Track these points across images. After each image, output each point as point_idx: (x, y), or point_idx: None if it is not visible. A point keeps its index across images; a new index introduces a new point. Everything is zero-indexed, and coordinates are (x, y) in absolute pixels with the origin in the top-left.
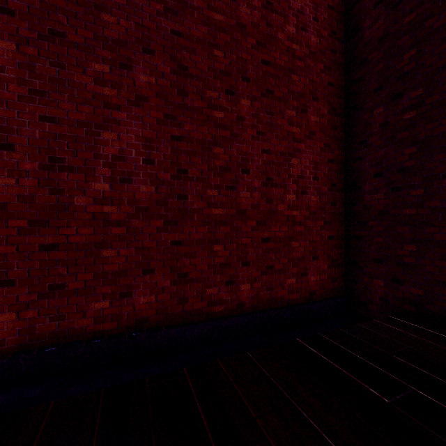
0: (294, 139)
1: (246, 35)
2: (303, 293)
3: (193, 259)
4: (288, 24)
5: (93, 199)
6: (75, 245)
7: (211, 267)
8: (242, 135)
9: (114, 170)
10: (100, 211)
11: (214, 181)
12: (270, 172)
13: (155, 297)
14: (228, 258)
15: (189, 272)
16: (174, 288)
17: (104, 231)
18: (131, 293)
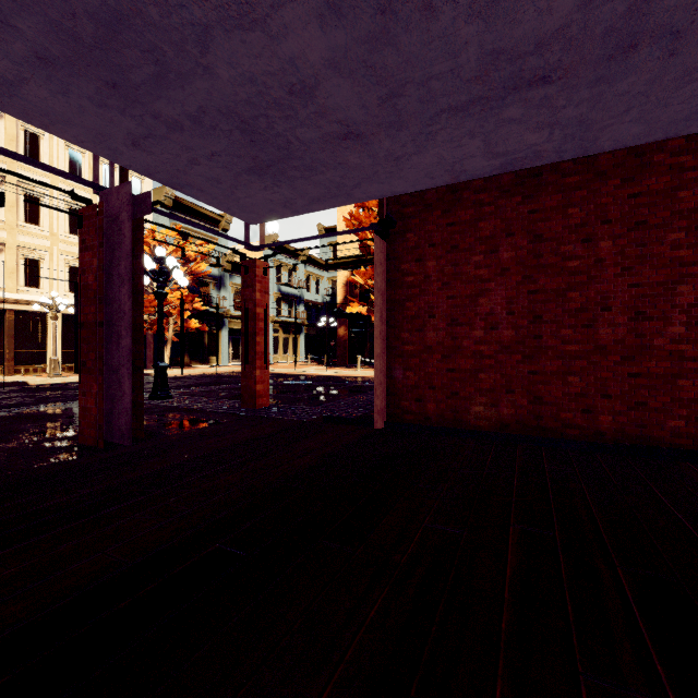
0: None
1: None
2: None
3: None
4: None
5: (669, 340)
6: (654, 375)
7: None
8: None
9: (689, 315)
10: (676, 349)
11: None
12: None
13: None
14: None
15: None
16: None
17: (679, 365)
18: None
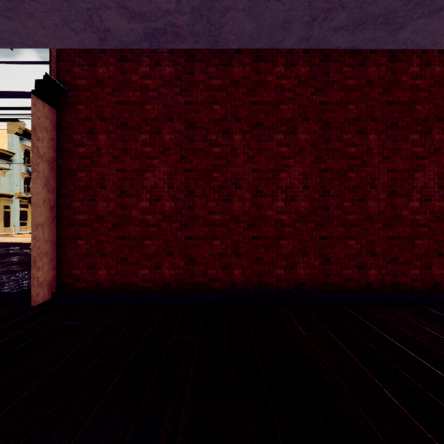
0: (417, 157)
1: (373, 88)
2: (427, 283)
3: (333, 249)
4: (411, 66)
5: (276, 212)
6: (267, 237)
7: (346, 255)
8: (370, 161)
9: (286, 194)
10: (279, 218)
11: (348, 196)
12: (394, 186)
13: (309, 271)
14: (359, 250)
15: (331, 258)
16: (321, 267)
17: (281, 230)
18: (295, 267)
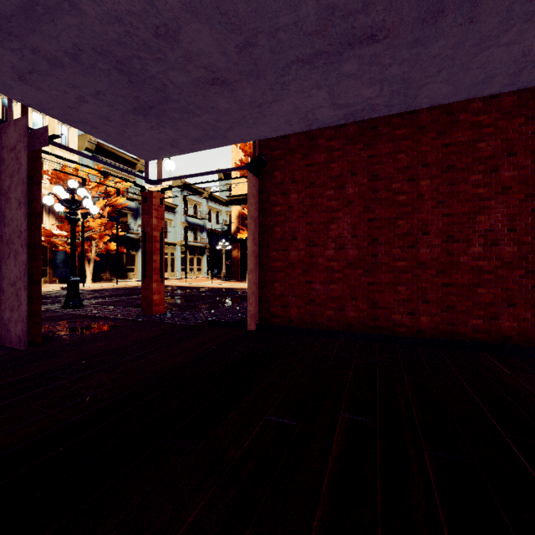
0: None
1: None
2: None
3: None
4: None
5: (471, 258)
6: (460, 285)
7: None
8: None
9: (485, 239)
10: (476, 265)
11: None
12: None
13: (517, 324)
14: None
15: None
16: (534, 319)
17: (478, 277)
18: (497, 317)
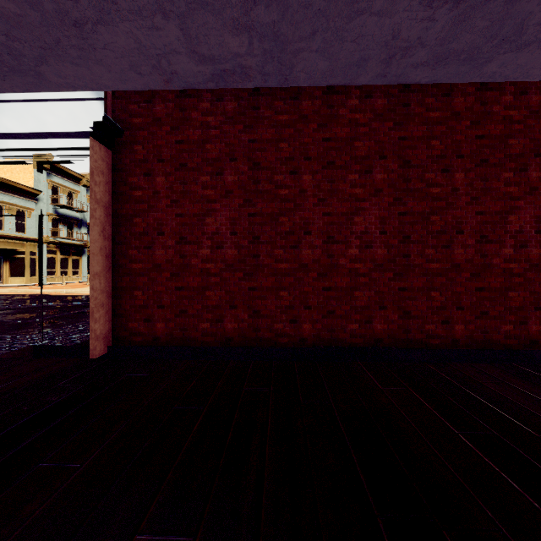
0: (511, 197)
1: (460, 120)
2: (522, 341)
3: (414, 301)
4: (504, 95)
5: (349, 260)
6: (340, 288)
7: (429, 308)
8: (457, 203)
9: (361, 240)
10: (353, 267)
11: (431, 242)
12: (484, 231)
13: (387, 326)
14: (444, 303)
15: (412, 311)
16: (400, 321)
17: (355, 280)
18: (371, 321)
